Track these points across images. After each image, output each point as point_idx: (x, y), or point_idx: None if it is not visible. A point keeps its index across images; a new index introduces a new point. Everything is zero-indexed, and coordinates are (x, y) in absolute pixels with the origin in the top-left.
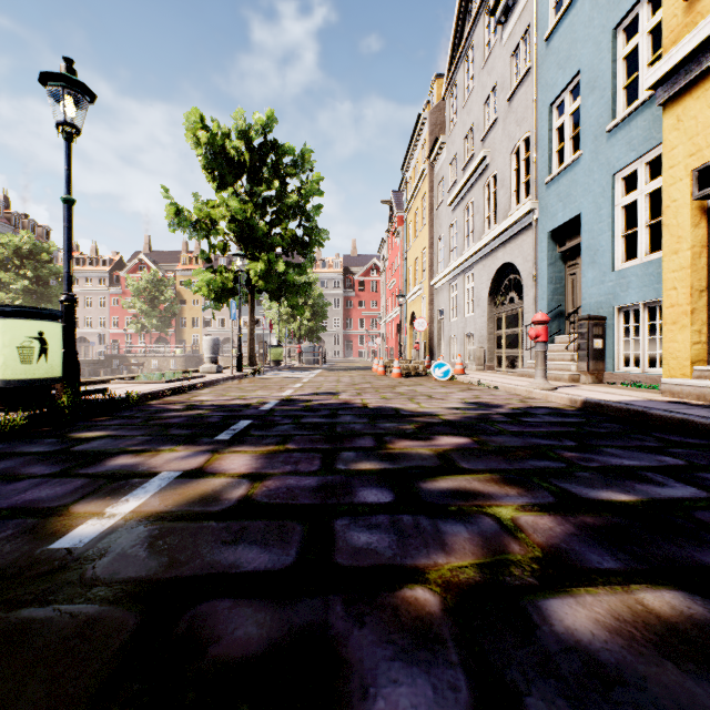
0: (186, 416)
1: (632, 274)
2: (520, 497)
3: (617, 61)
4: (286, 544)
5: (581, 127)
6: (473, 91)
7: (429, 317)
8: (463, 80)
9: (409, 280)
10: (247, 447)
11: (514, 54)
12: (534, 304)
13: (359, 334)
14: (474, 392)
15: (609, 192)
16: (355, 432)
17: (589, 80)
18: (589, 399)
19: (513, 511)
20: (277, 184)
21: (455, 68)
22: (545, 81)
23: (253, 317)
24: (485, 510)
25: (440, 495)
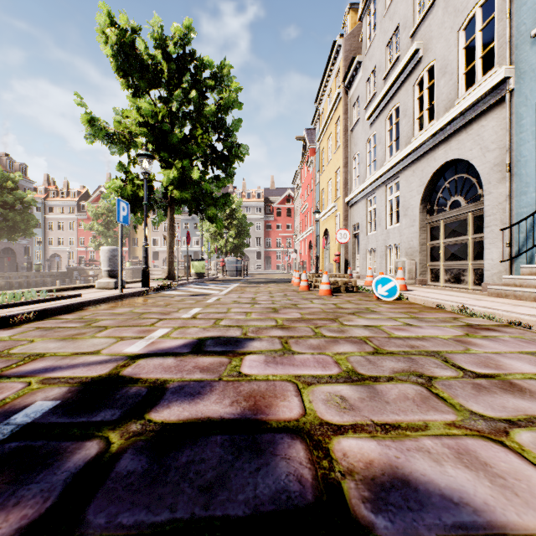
0: None
1: None
2: None
3: None
4: None
5: None
6: None
7: None
8: None
9: (322, 201)
10: None
11: None
12: (507, 202)
13: (277, 251)
14: (504, 338)
15: None
16: None
17: None
18: None
19: None
20: (195, 94)
21: None
22: None
23: (172, 230)
24: None
25: None
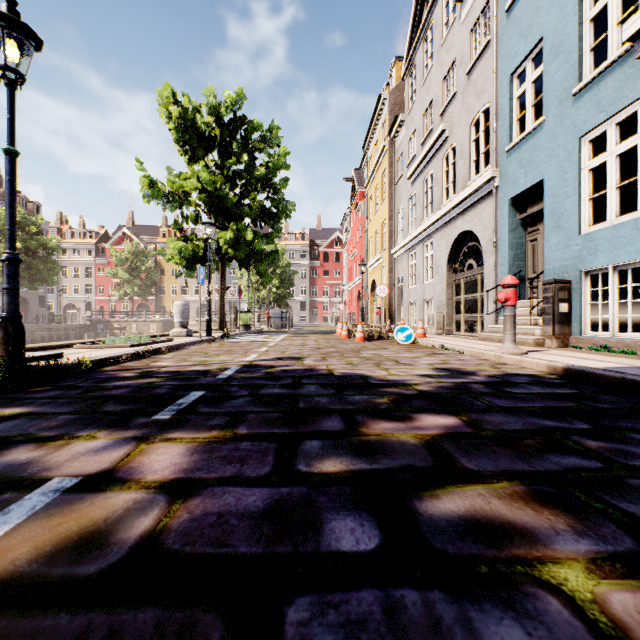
0: (134, 386)
1: (601, 237)
2: (579, 537)
3: (583, 23)
4: None
5: (545, 92)
6: (431, 69)
7: (389, 284)
8: (422, 60)
9: (370, 250)
10: (186, 432)
11: (473, 30)
12: (494, 270)
13: (324, 301)
14: (440, 356)
15: (575, 155)
16: (320, 407)
17: (553, 45)
18: (572, 366)
19: (587, 578)
20: (246, 158)
21: (414, 49)
22: (505, 51)
23: (223, 284)
24: (539, 575)
25: (453, 531)
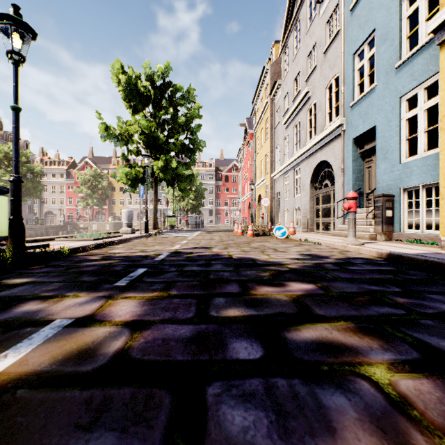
0: (99, 265)
1: (414, 165)
2: (385, 351)
3: (402, 20)
4: (149, 430)
5: (376, 66)
6: (299, 49)
7: (270, 198)
8: (293, 43)
9: (257, 174)
10: (137, 293)
11: (328, 23)
12: (342, 187)
13: (225, 209)
14: (305, 246)
15: (397, 110)
16: (224, 278)
17: (382, 34)
18: (393, 252)
19: (387, 372)
20: (172, 110)
21: (287, 35)
22: (350, 38)
23: (156, 197)
24: (358, 371)
25: (308, 348)
